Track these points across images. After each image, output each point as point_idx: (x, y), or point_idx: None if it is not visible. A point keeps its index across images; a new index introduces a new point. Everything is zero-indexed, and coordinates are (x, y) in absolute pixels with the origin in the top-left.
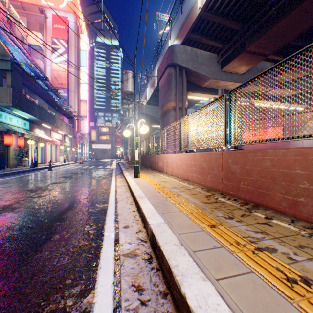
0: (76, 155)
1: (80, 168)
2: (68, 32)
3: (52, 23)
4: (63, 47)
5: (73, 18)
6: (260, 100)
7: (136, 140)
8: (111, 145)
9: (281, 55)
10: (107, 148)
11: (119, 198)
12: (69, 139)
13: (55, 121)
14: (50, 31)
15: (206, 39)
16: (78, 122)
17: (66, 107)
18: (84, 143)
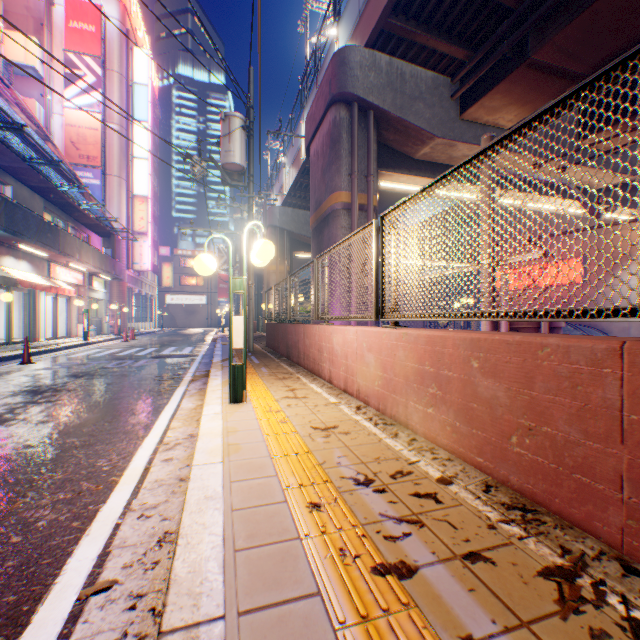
0: (119, 320)
1: (113, 357)
2: (105, 40)
3: (66, 18)
4: (91, 73)
5: (115, 10)
6: (544, 194)
7: (237, 285)
8: (207, 297)
9: None
10: (198, 304)
11: (117, 552)
12: (103, 284)
13: (57, 238)
14: (61, 36)
15: (427, 34)
16: (127, 246)
17: (93, 209)
18: (143, 292)
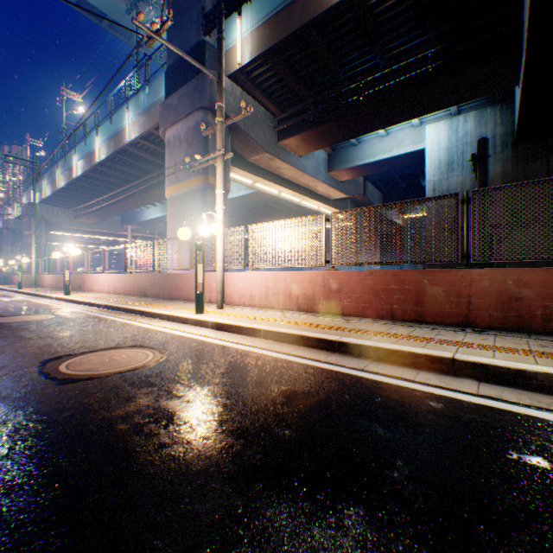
0: None
1: None
2: None
3: None
4: None
5: None
6: (119, 237)
7: None
8: None
9: (124, 214)
10: None
11: None
12: None
13: None
14: None
15: (59, 204)
16: None
17: None
18: None
